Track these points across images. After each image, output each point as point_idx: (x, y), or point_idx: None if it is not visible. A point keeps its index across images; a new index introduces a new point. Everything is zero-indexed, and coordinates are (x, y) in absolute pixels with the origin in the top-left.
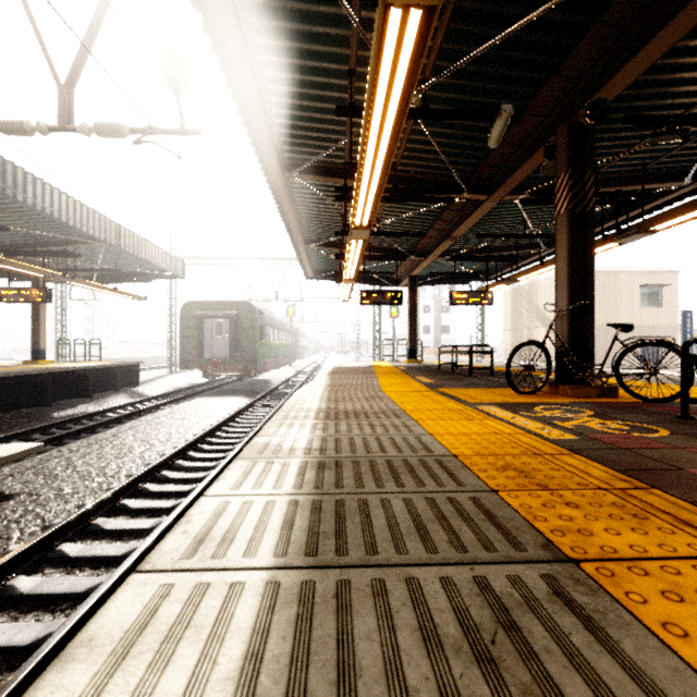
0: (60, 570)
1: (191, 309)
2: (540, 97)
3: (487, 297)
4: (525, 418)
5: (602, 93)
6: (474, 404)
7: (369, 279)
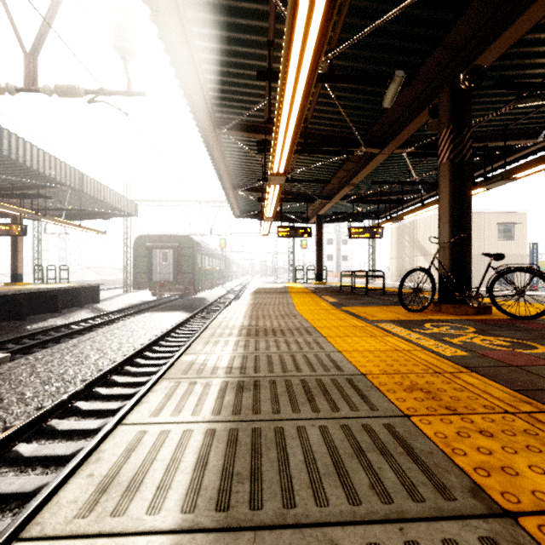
0: (14, 468)
1: (142, 241)
2: (426, 66)
3: (378, 232)
4: (419, 335)
5: (479, 61)
6: (373, 321)
7: (285, 217)
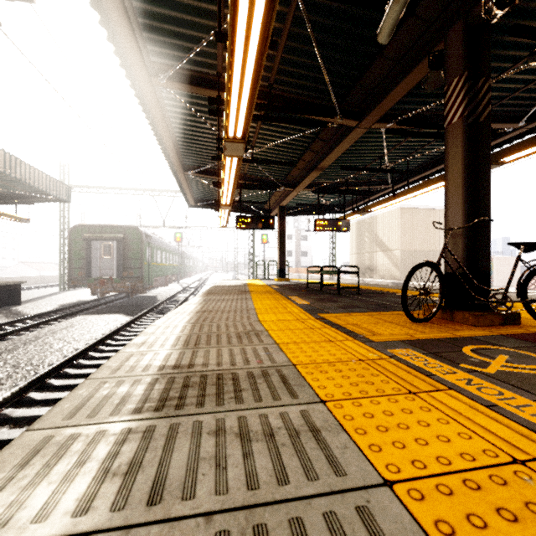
0: None
1: (79, 232)
2: None
3: (345, 225)
4: (488, 382)
5: None
6: (381, 344)
7: (245, 208)
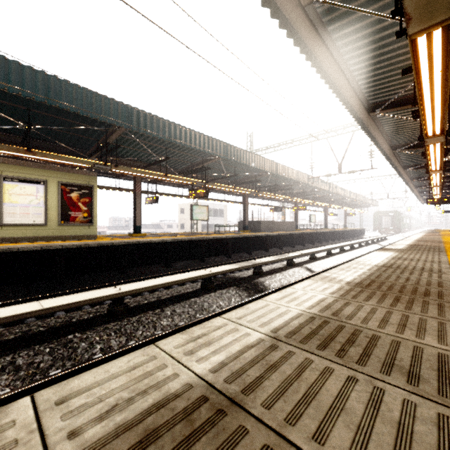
0: None
1: (376, 214)
2: None
3: None
4: None
5: None
6: None
7: None
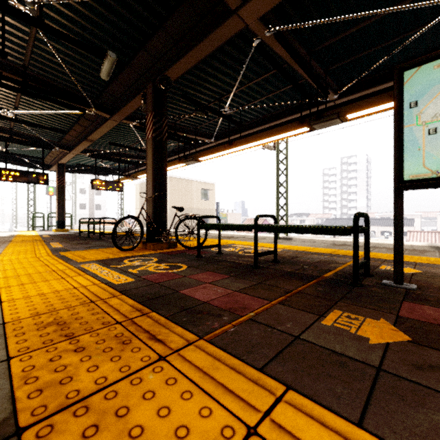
0: None
1: None
2: (137, 60)
3: (119, 186)
4: (111, 270)
5: (168, 73)
6: (80, 263)
7: (18, 160)
